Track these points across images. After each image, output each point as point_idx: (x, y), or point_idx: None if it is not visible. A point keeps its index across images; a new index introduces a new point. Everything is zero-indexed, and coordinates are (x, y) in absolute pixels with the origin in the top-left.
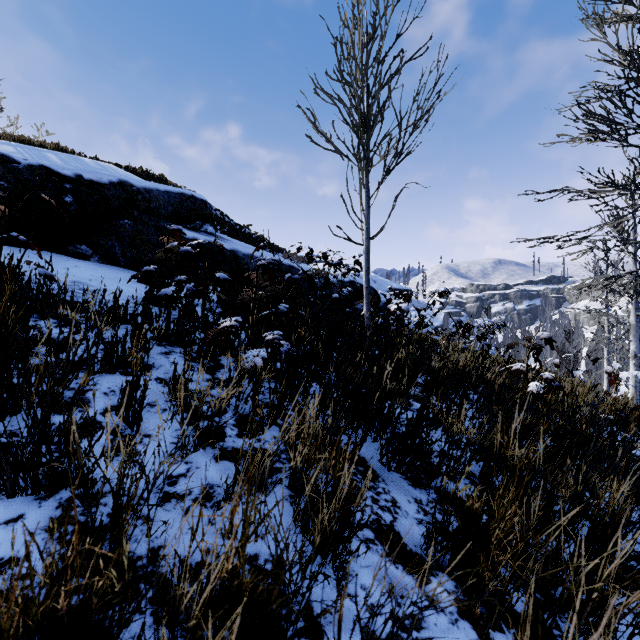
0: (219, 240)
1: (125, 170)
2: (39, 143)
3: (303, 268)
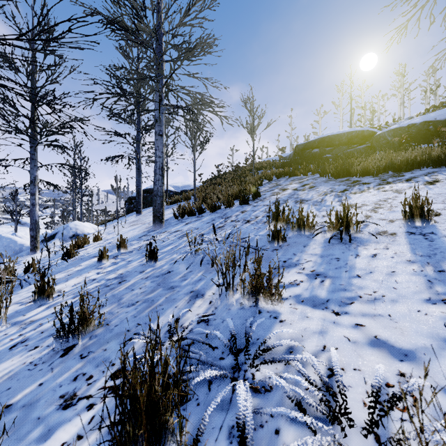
0: None
1: None
2: None
3: None
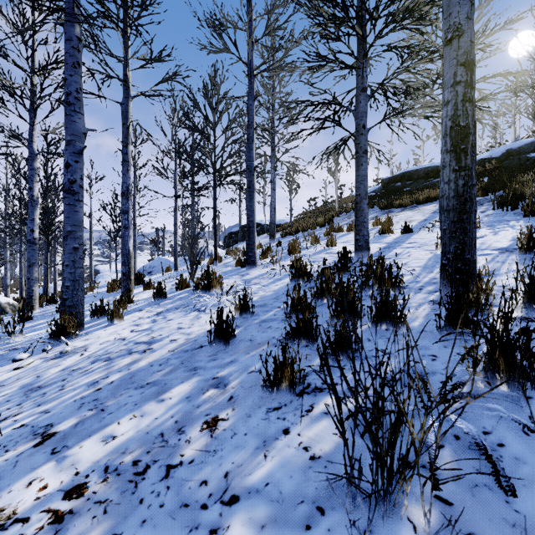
0: None
1: None
2: None
3: None
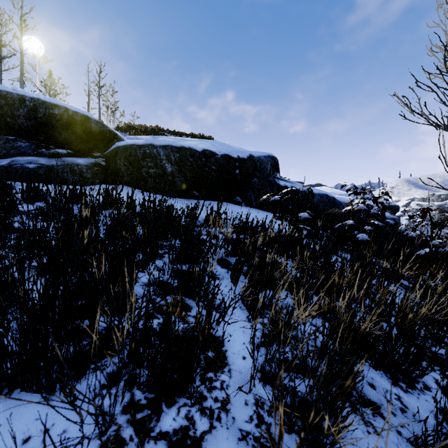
0: (293, 184)
1: (192, 136)
2: (152, 127)
3: (336, 197)
